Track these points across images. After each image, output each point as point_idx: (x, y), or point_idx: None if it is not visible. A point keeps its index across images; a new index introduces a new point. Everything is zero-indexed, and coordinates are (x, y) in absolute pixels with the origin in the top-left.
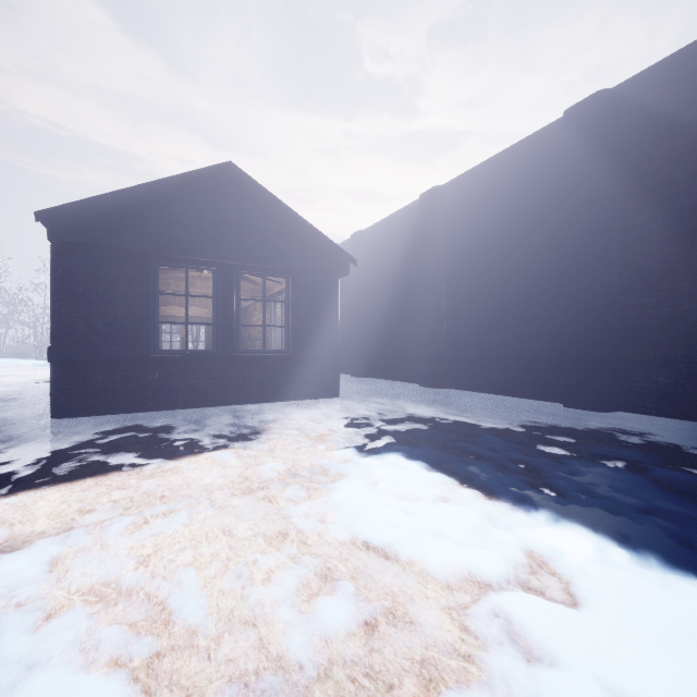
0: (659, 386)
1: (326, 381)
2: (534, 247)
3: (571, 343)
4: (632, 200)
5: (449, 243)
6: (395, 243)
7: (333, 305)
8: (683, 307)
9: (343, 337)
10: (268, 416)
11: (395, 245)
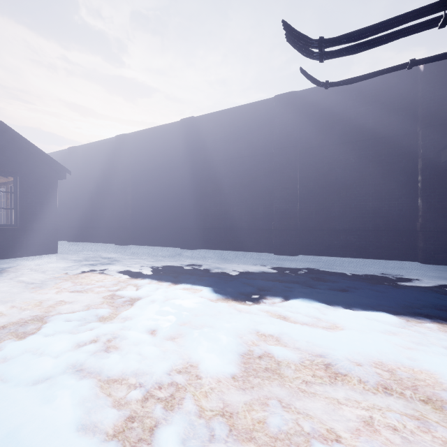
0: (211, 238)
1: (48, 244)
2: (171, 176)
3: (183, 221)
4: (204, 164)
5: (132, 166)
6: (100, 159)
7: (54, 196)
8: (217, 208)
9: (61, 215)
10: (2, 266)
11: (100, 161)
